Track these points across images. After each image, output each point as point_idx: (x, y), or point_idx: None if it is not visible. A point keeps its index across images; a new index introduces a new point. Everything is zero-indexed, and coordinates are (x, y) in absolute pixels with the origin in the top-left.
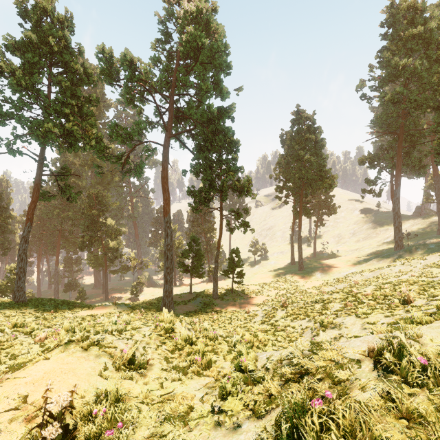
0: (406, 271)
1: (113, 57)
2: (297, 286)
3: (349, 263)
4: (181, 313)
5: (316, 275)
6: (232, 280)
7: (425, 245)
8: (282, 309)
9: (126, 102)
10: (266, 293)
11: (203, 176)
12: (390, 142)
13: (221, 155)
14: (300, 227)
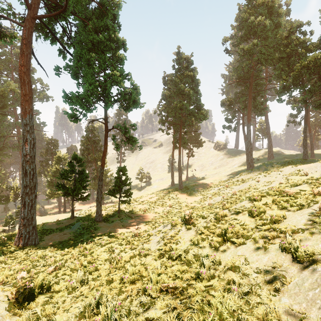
0: (271, 181)
1: None
2: (180, 202)
3: (216, 181)
4: (47, 246)
5: (194, 191)
6: (119, 200)
7: (271, 163)
8: (188, 227)
9: None
10: (153, 210)
11: (83, 80)
12: (243, 90)
13: (104, 56)
14: (180, 153)
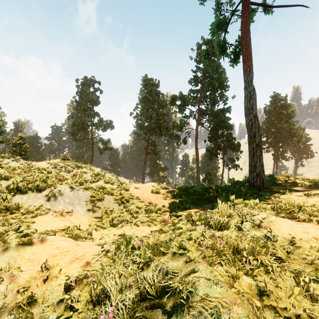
0: None
1: (176, 98)
2: None
3: None
4: None
5: None
6: None
7: None
8: None
9: (179, 112)
10: None
11: (214, 142)
12: None
13: (223, 132)
14: (276, 167)
